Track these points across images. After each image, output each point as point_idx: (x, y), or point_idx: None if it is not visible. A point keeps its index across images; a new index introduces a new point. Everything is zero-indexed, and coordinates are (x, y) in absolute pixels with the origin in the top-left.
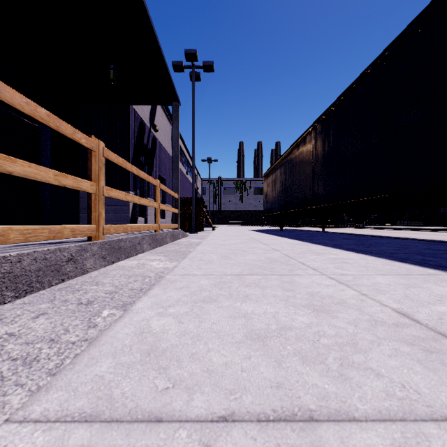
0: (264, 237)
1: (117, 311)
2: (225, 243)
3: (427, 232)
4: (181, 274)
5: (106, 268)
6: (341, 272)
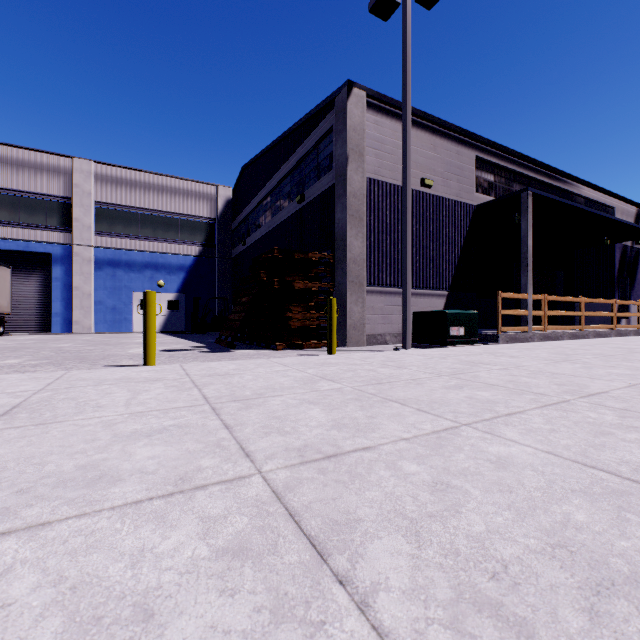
0: None
1: None
2: None
3: None
4: None
5: None
6: None
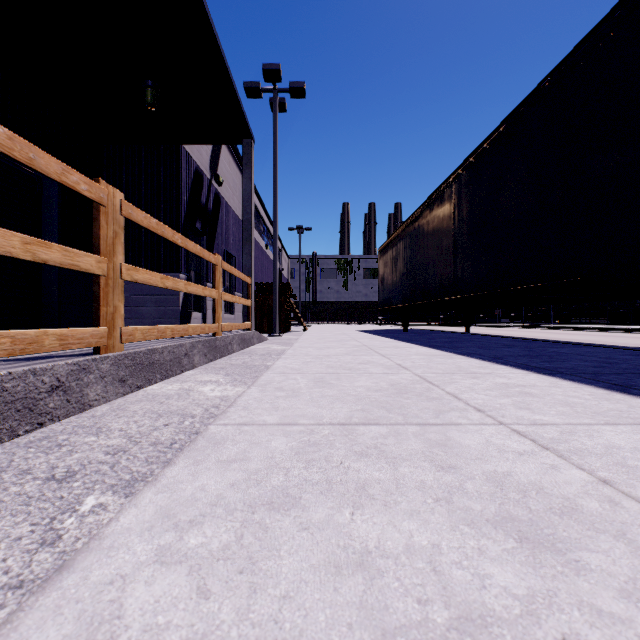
0: (381, 342)
1: (113, 499)
2: (322, 354)
3: (619, 333)
4: (239, 423)
5: (125, 398)
6: (532, 418)
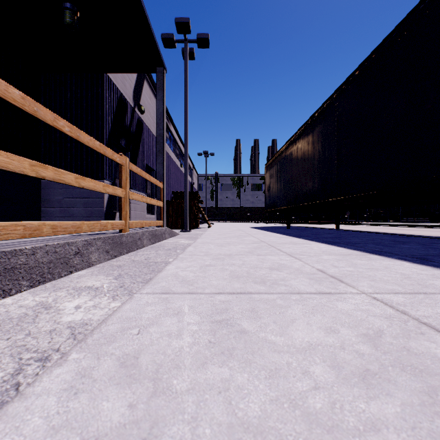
0: (276, 238)
1: None
2: (223, 252)
3: None
4: None
5: None
6: None
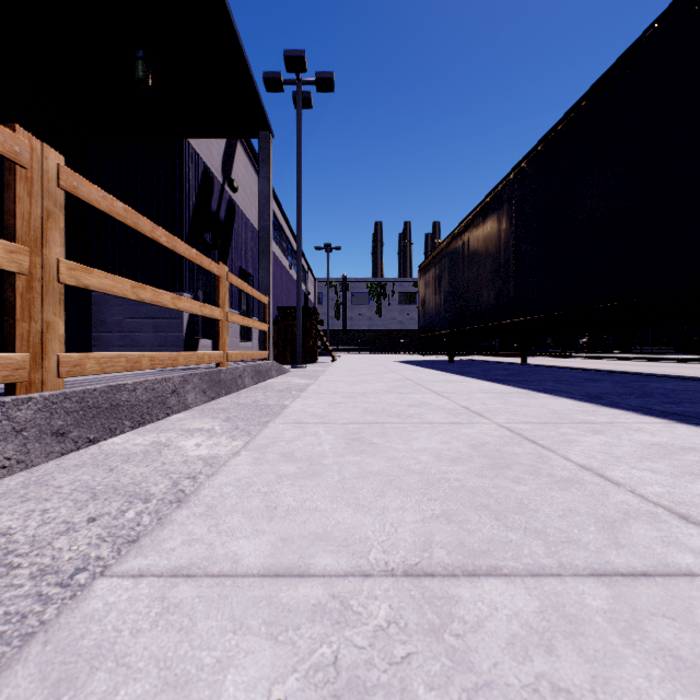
0: (428, 375)
1: None
2: (356, 391)
3: (694, 364)
4: (173, 570)
5: (61, 461)
6: None
